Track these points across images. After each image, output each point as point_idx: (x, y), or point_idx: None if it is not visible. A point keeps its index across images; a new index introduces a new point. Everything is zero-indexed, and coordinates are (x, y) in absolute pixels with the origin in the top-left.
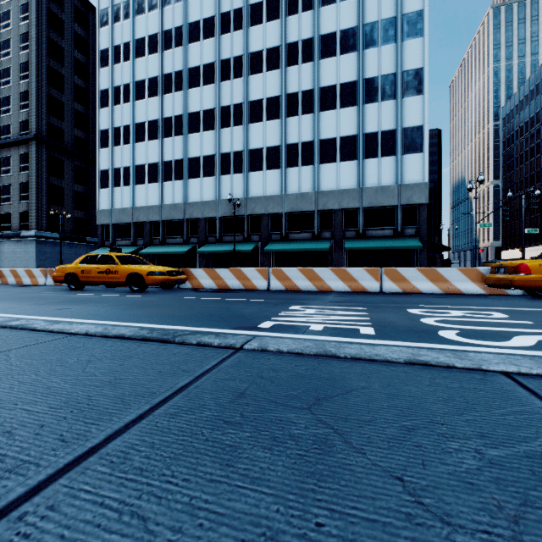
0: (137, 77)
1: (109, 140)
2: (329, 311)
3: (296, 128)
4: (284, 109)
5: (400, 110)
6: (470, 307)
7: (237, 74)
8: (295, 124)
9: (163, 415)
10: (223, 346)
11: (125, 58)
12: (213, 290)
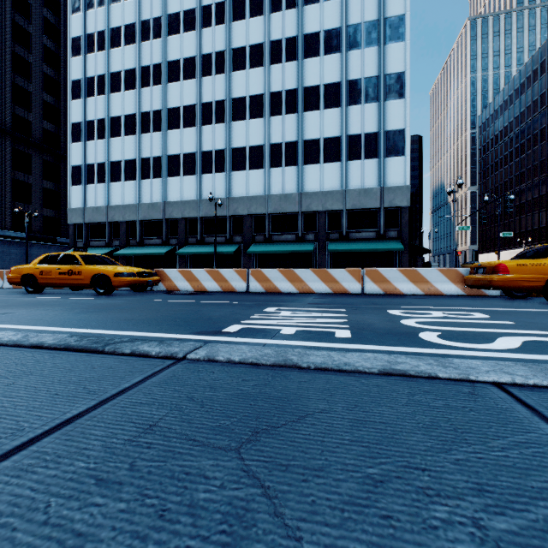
0: (112, 68)
1: (82, 134)
2: (305, 313)
3: (280, 127)
4: (267, 108)
5: (383, 113)
6: (451, 308)
7: (219, 70)
8: (279, 123)
9: (5, 471)
10: (163, 356)
11: (99, 47)
12: (188, 293)
